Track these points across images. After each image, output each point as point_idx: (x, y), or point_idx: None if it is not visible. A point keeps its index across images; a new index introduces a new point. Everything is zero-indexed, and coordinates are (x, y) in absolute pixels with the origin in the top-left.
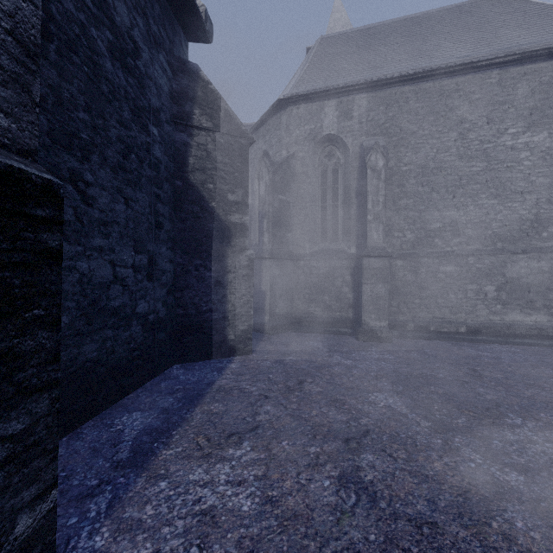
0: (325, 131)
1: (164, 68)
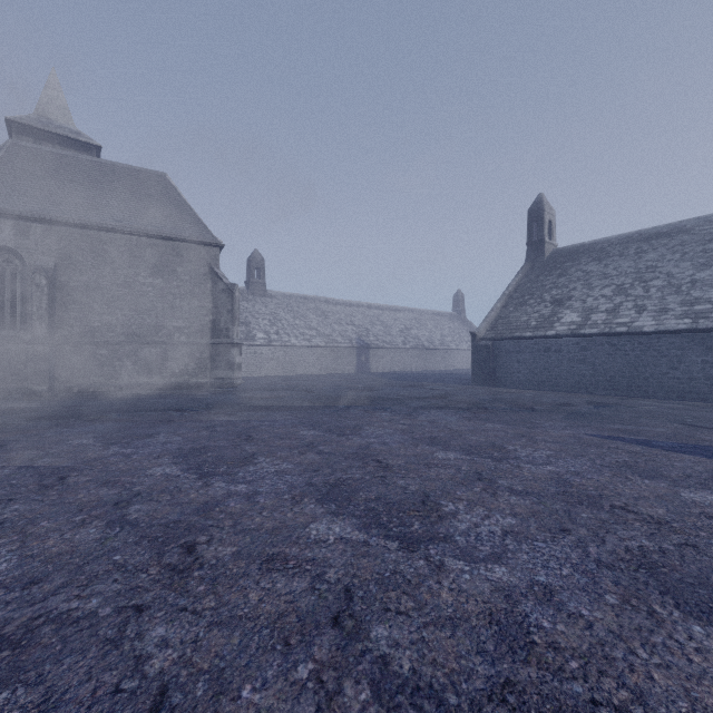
0: (2, 243)
1: None
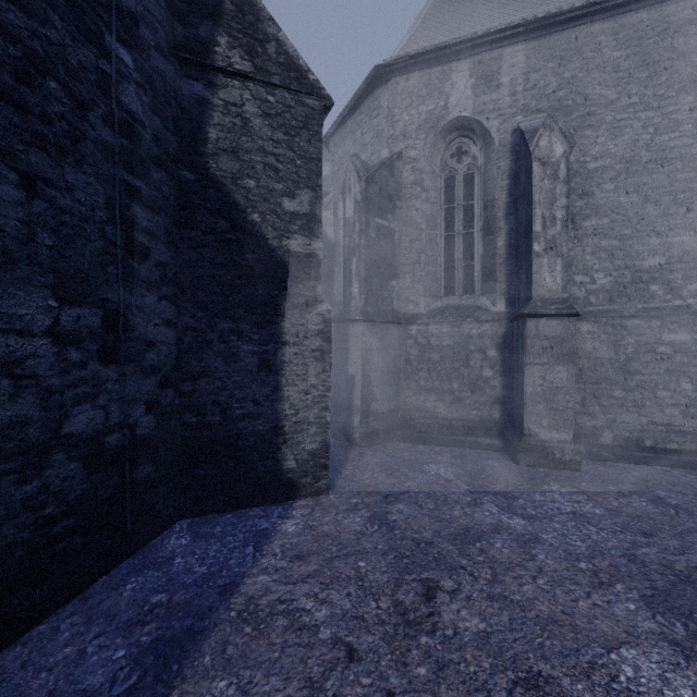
0: (452, 113)
1: None
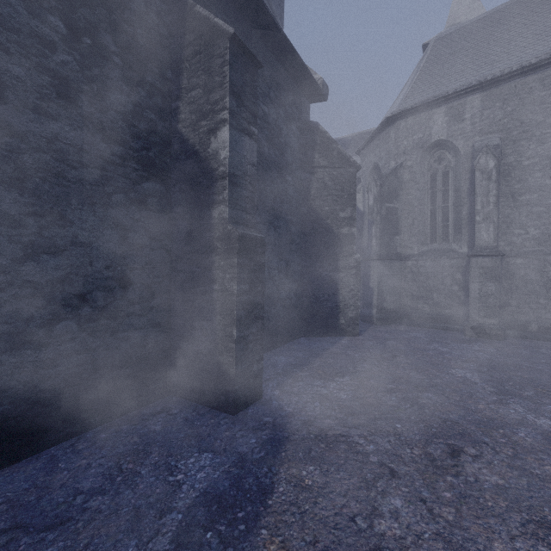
0: (433, 138)
1: (295, 133)
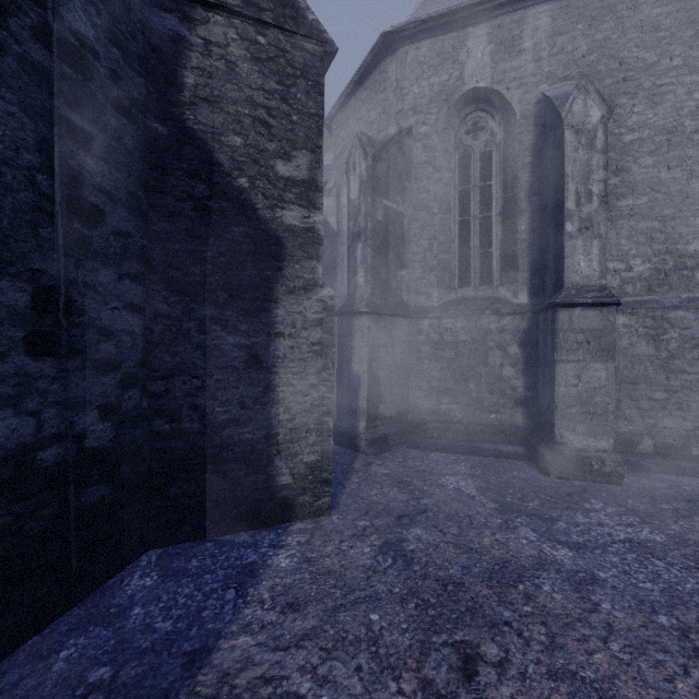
0: (468, 83)
1: None
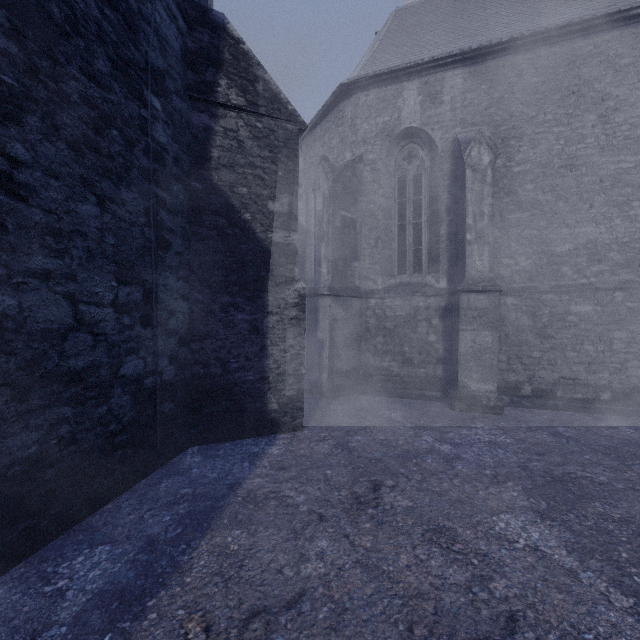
0: (404, 124)
1: (173, 14)
